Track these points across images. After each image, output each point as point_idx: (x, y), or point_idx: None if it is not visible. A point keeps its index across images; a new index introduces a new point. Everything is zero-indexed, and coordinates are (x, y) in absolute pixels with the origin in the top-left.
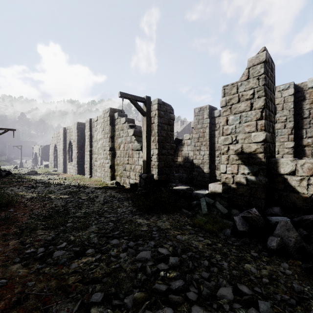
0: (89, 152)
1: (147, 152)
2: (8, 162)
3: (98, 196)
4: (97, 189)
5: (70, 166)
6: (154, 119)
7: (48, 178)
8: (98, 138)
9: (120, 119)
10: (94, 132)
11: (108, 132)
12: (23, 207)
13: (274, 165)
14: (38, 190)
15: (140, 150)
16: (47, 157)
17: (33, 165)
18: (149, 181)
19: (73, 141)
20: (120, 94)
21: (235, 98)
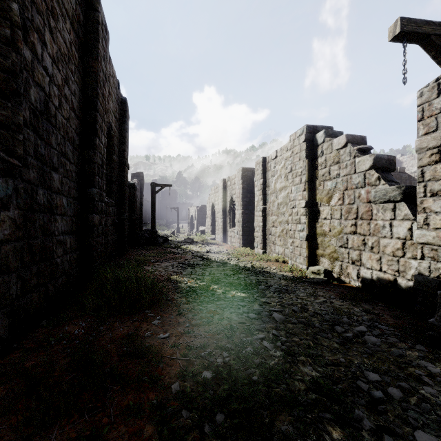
0: (262, 212)
1: None
2: (167, 226)
3: (306, 306)
4: (289, 280)
5: (232, 233)
6: None
7: (206, 250)
8: (278, 187)
9: (329, 142)
10: (269, 179)
11: (303, 172)
12: (175, 315)
13: None
14: (196, 272)
15: (400, 201)
16: (203, 220)
17: (189, 230)
18: None
19: (235, 197)
20: (400, 24)
21: None
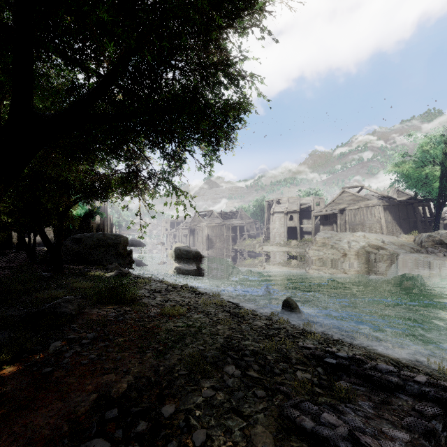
0: None
1: None
2: None
3: None
4: None
5: None
6: None
7: None
8: None
9: None
10: None
11: None
12: None
13: (26, 239)
14: None
15: None
16: None
17: None
18: None
19: None
20: None
21: None
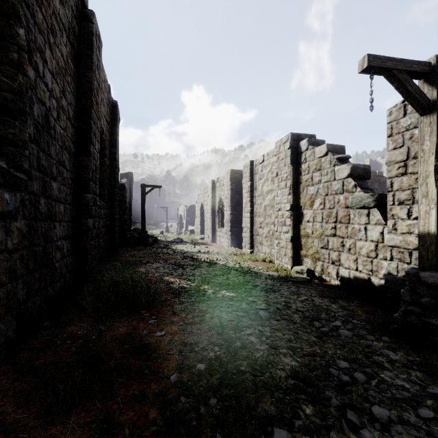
0: (250, 214)
1: None
2: (156, 226)
3: (289, 304)
4: (275, 280)
5: (220, 233)
6: None
7: (196, 250)
8: (265, 190)
9: (312, 150)
10: (257, 182)
11: (288, 177)
12: (169, 315)
13: None
14: (187, 273)
15: (373, 207)
16: (192, 220)
17: (178, 230)
18: None
19: (224, 198)
20: (367, 60)
21: None
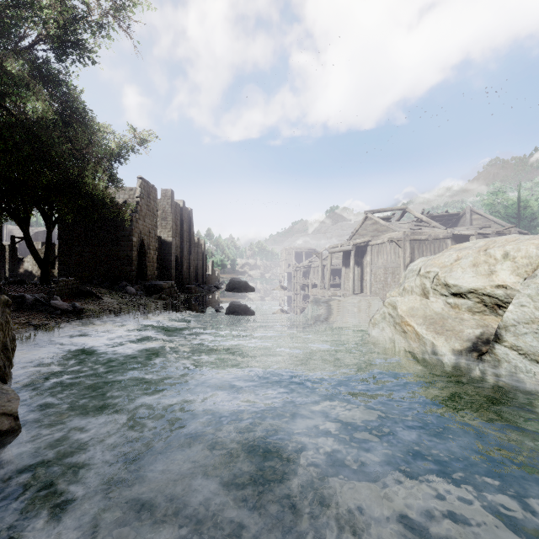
0: None
1: (4, 267)
2: None
3: None
4: None
5: None
6: (6, 252)
7: None
8: None
9: None
10: None
11: None
12: None
13: (51, 271)
14: None
15: None
16: None
17: None
18: (5, 278)
19: None
20: None
21: (41, 253)
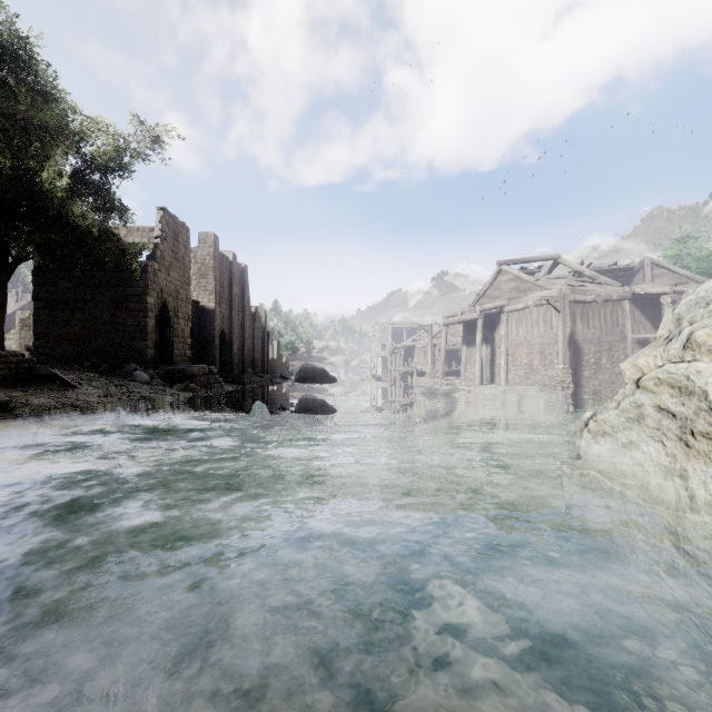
0: None
1: None
2: None
3: None
4: None
5: None
6: None
7: None
8: None
9: None
10: None
11: None
12: None
13: None
14: None
15: None
16: None
17: None
18: None
19: None
20: None
21: (25, 325)
